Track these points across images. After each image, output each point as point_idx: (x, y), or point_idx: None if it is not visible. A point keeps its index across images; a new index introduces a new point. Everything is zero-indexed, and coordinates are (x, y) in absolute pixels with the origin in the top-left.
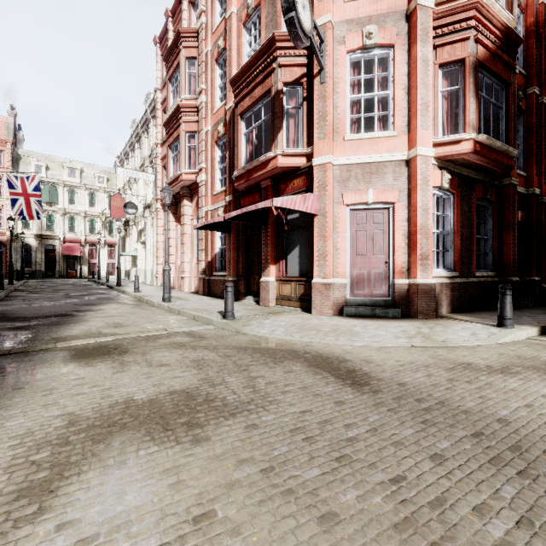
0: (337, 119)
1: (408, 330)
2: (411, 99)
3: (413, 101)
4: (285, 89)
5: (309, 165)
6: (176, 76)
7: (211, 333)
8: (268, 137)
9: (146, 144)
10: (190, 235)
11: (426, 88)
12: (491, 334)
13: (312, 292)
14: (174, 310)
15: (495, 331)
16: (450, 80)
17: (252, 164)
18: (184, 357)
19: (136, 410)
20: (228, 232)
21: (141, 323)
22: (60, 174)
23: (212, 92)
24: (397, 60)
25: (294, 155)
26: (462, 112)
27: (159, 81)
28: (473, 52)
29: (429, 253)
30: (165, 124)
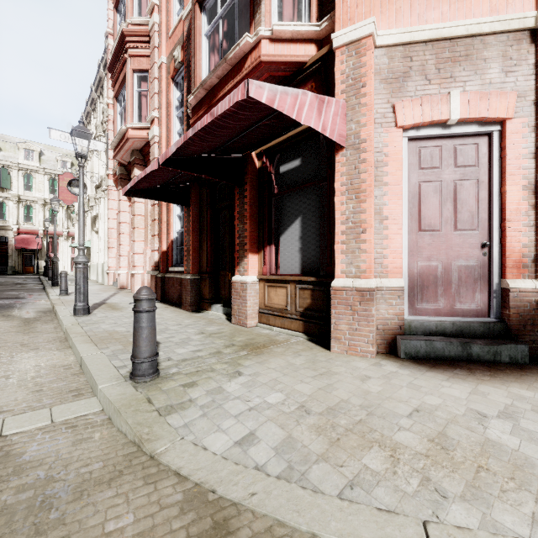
0: None
1: None
2: None
3: None
4: None
5: (323, 55)
6: (124, 0)
7: (43, 458)
8: (244, 27)
9: (101, 111)
10: (144, 216)
11: None
12: None
13: (332, 306)
14: (68, 338)
15: None
16: None
17: (215, 71)
18: None
19: None
20: (184, 204)
21: None
22: (14, 156)
23: (167, 8)
24: None
25: (294, 40)
26: None
27: (112, 24)
28: None
29: None
30: (110, 66)
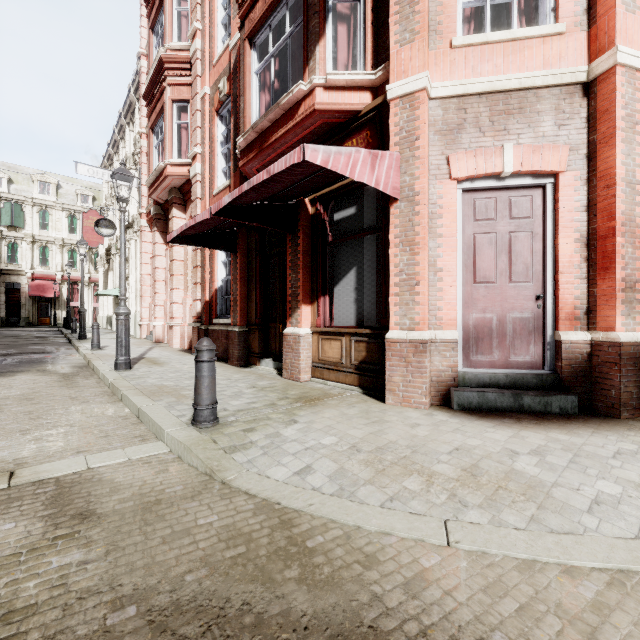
0: (437, 3)
1: None
2: None
3: None
4: None
5: (378, 105)
6: (161, 21)
7: (132, 482)
8: (297, 68)
9: (131, 140)
10: (183, 262)
11: None
12: None
13: (386, 358)
14: (116, 391)
15: None
16: None
17: (267, 115)
18: None
19: None
20: (232, 251)
21: None
22: (28, 189)
23: (210, 33)
24: None
25: (348, 88)
26: None
27: (145, 43)
28: None
29: (638, 277)
30: (146, 94)
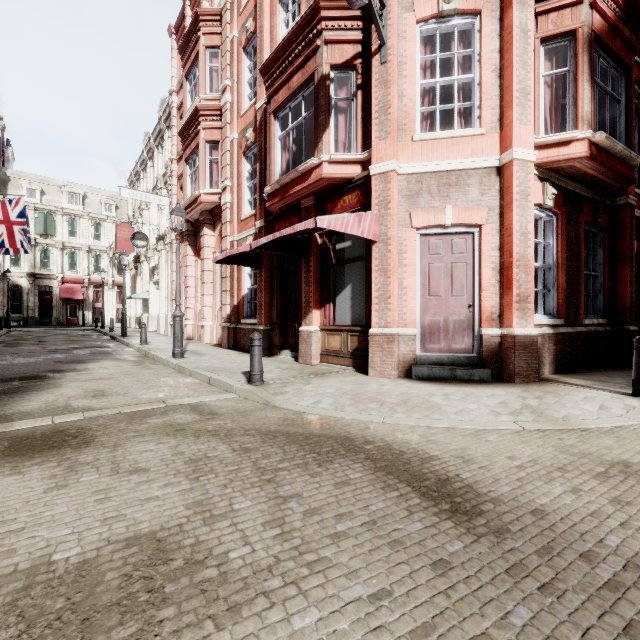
0: (403, 112)
1: (508, 402)
2: (505, 83)
3: (507, 85)
4: (333, 74)
5: (365, 176)
6: (194, 72)
7: (228, 406)
8: (310, 141)
9: (160, 161)
10: (212, 272)
11: (525, 68)
12: (630, 409)
13: (370, 346)
14: (185, 370)
15: (634, 403)
16: (555, 61)
17: (288, 175)
18: (176, 454)
19: (39, 598)
20: (258, 267)
21: (133, 390)
22: (58, 200)
23: (238, 89)
24: (484, 32)
25: (345, 162)
26: (573, 102)
27: (175, 81)
28: (587, 21)
29: (529, 294)
30: (181, 132)
